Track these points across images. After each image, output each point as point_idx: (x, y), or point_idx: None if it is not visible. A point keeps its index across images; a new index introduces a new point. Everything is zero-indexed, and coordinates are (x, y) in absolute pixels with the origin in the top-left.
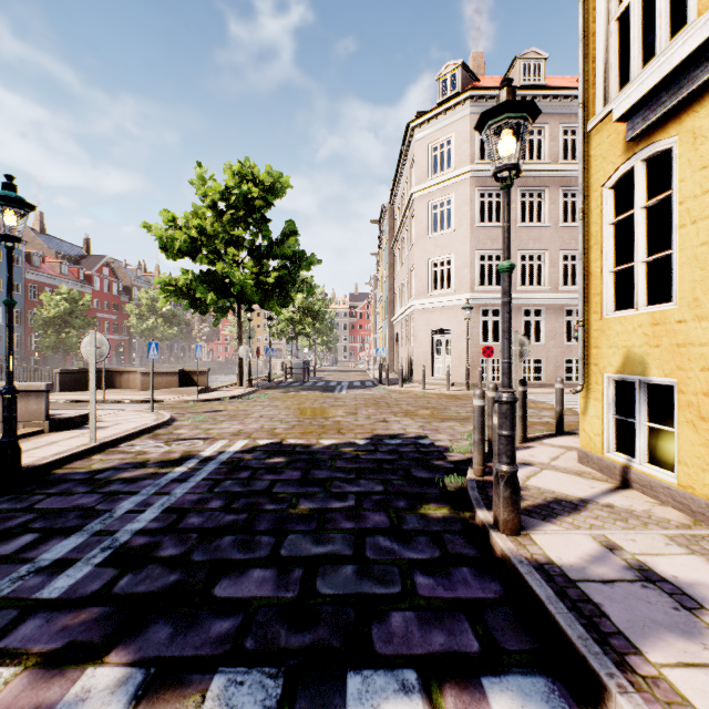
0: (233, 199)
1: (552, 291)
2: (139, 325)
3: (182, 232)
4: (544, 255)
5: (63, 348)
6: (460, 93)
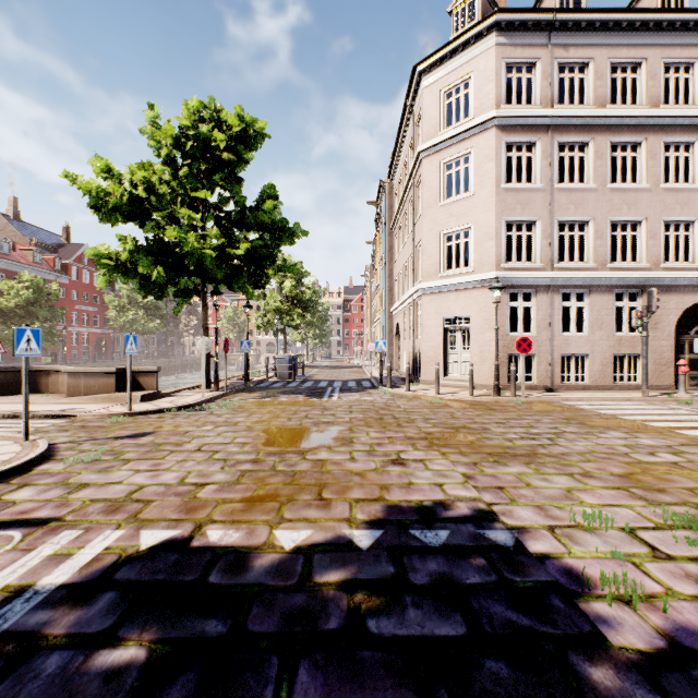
0: (189, 145)
1: (598, 269)
2: (118, 317)
3: (116, 183)
4: (587, 224)
5: None
6: (482, 19)
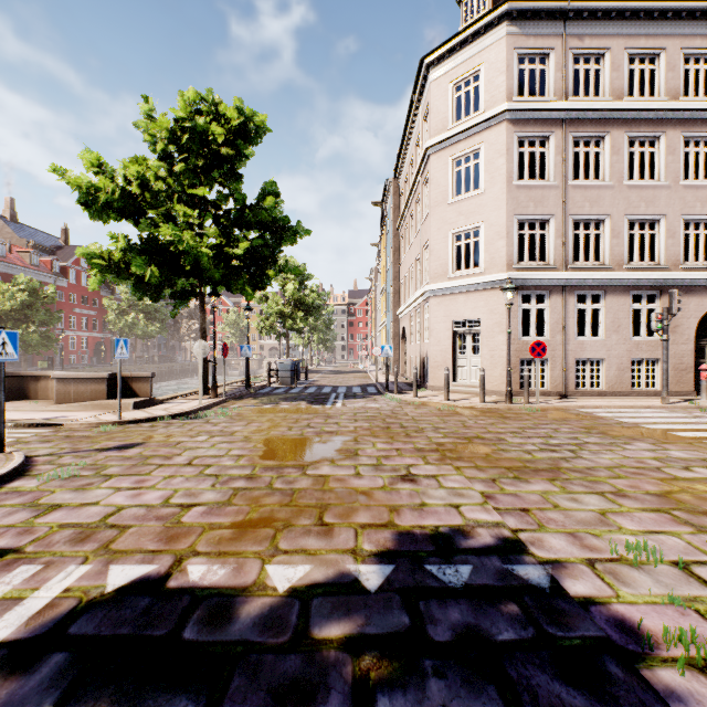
0: (185, 139)
1: (614, 270)
2: (117, 321)
3: (107, 178)
4: (603, 222)
5: (21, 346)
6: (493, 8)
